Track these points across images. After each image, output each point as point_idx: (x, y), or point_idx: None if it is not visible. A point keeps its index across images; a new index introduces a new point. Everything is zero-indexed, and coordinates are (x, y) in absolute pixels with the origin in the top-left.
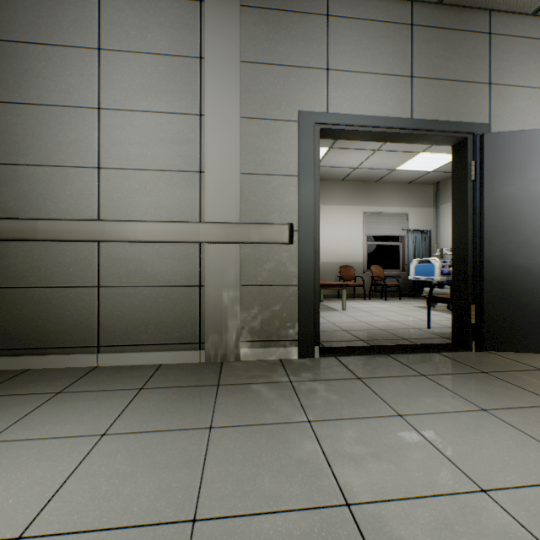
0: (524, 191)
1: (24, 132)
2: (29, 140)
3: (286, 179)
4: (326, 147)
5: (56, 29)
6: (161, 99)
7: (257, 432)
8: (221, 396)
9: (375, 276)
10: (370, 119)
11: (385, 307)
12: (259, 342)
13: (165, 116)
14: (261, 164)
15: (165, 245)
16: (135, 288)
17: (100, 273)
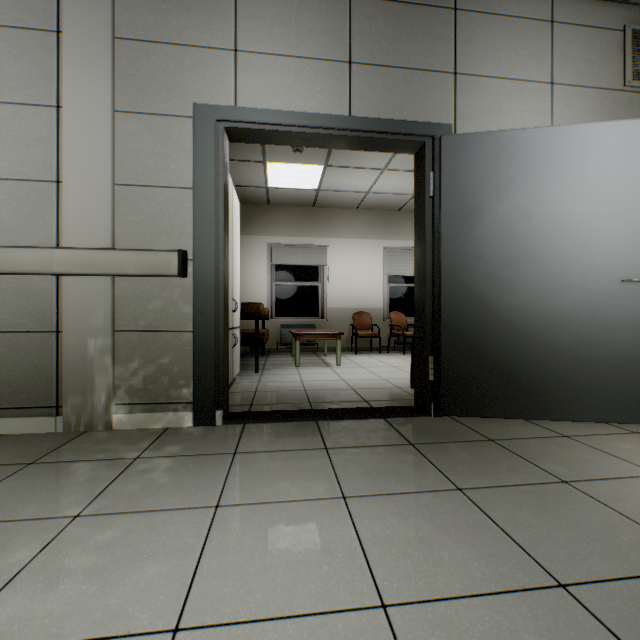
0: (490, 210)
1: None
2: None
3: (179, 192)
4: (321, 165)
5: None
6: (3, 85)
7: None
8: (11, 479)
9: (393, 324)
10: (293, 116)
11: (394, 362)
12: (141, 405)
13: (9, 107)
14: (143, 172)
15: (9, 277)
16: None
17: None
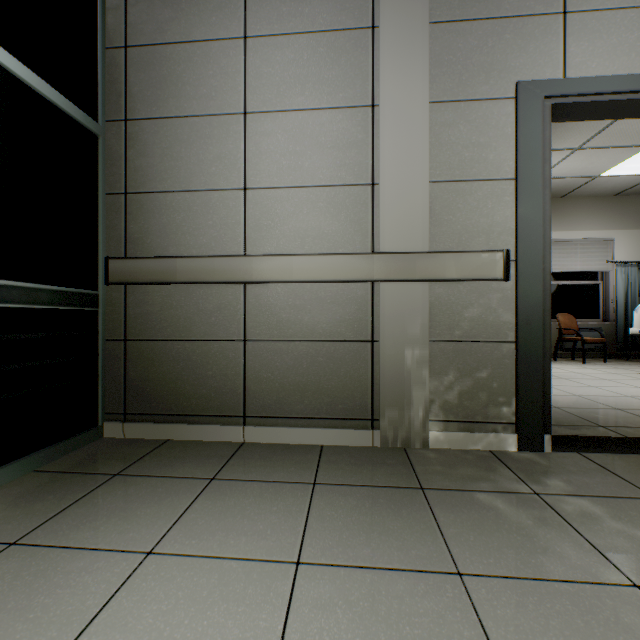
0: None
1: (162, 152)
2: (167, 162)
3: (497, 185)
4: None
5: (197, 22)
6: (321, 91)
7: (551, 597)
8: (438, 509)
9: (564, 328)
10: None
11: (590, 373)
12: (456, 422)
13: (326, 112)
14: (458, 166)
15: (326, 285)
16: (288, 343)
17: (246, 323)
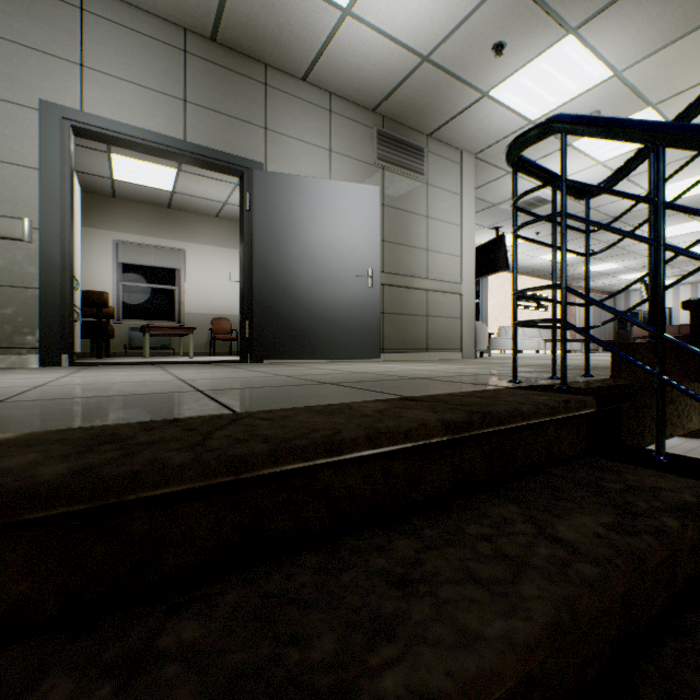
0: (285, 225)
1: None
2: None
3: (23, 170)
4: (174, 168)
5: None
6: None
7: None
8: None
9: None
10: (136, 130)
11: None
12: None
13: None
14: None
15: None
16: None
17: None
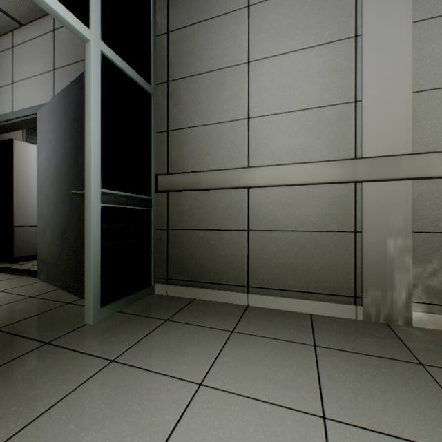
0: None
1: (191, 100)
2: (193, 106)
3: None
4: None
5: (214, 4)
6: (309, 33)
7: None
8: None
9: None
10: None
11: None
12: (440, 306)
13: (313, 50)
14: None
15: (313, 187)
16: (281, 233)
17: (249, 218)
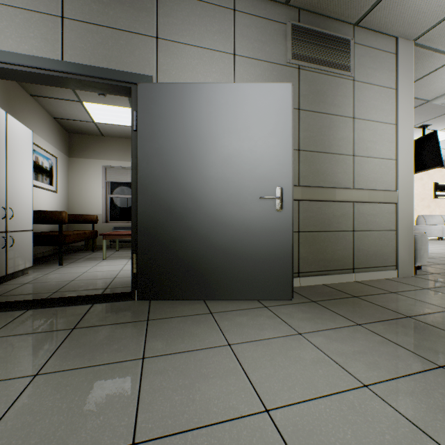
0: (173, 143)
1: None
2: None
3: None
4: (129, 107)
5: None
6: None
7: None
8: None
9: None
10: (4, 54)
11: None
12: None
13: None
14: None
15: None
16: None
17: None
